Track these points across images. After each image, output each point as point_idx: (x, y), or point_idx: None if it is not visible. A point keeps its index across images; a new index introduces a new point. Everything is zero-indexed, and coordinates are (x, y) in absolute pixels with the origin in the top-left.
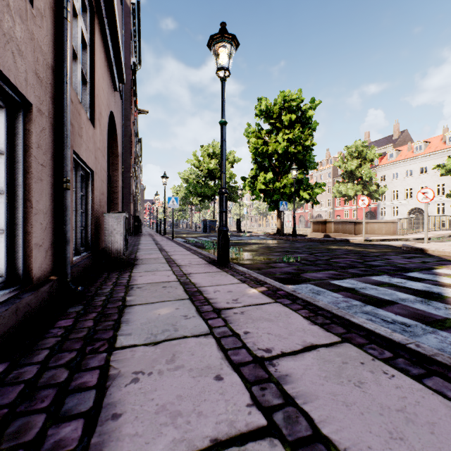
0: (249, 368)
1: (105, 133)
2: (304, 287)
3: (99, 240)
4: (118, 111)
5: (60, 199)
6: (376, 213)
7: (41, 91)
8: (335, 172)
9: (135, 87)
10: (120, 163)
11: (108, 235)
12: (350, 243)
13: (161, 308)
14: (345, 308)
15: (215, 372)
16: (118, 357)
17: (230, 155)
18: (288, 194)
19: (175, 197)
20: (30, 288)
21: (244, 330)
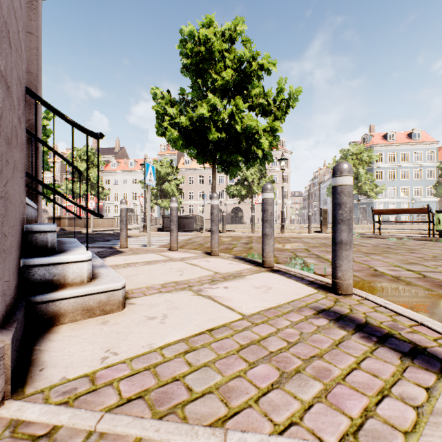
0: None
1: None
2: None
3: None
4: None
5: None
6: (103, 211)
7: None
8: (64, 167)
9: None
10: None
11: None
12: (83, 233)
13: None
14: None
15: None
16: None
17: None
18: None
19: None
20: None
21: None
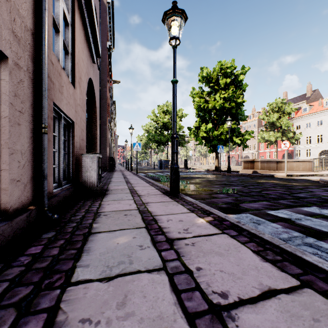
0: (206, 321)
1: (84, 93)
2: (245, 217)
3: (79, 175)
4: (96, 79)
5: (40, 142)
6: (292, 154)
7: (18, 48)
8: (260, 123)
9: (110, 63)
10: (98, 117)
11: (85, 171)
12: (275, 178)
13: (120, 236)
14: (288, 239)
15: (167, 326)
16: (70, 296)
17: (179, 112)
18: (224, 139)
19: (139, 143)
20: (6, 218)
21: (197, 266)
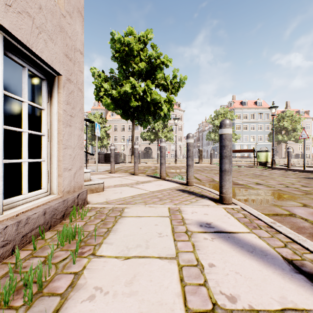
0: None
1: None
2: None
3: None
4: None
5: None
6: None
7: None
8: None
9: None
10: None
11: None
12: None
13: None
14: None
15: None
16: None
17: None
18: None
19: None
20: None
21: None
